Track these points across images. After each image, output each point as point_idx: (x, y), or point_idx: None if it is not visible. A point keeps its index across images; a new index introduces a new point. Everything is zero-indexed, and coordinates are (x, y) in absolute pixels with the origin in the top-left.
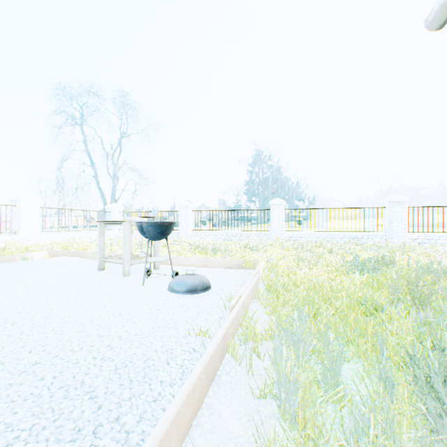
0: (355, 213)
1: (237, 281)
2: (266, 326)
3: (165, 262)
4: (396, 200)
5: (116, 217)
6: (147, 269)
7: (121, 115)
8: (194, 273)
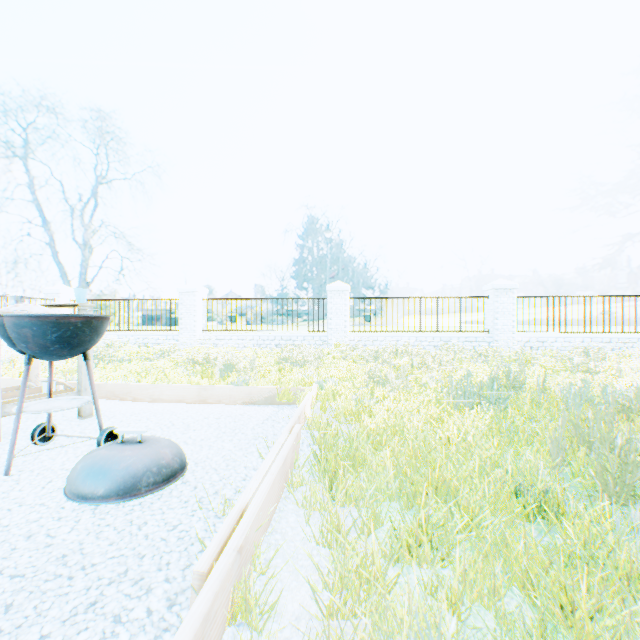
0: (448, 305)
1: (255, 439)
2: (308, 597)
3: (123, 397)
4: (502, 286)
5: (64, 309)
6: (42, 427)
7: (91, 144)
8: (146, 436)
